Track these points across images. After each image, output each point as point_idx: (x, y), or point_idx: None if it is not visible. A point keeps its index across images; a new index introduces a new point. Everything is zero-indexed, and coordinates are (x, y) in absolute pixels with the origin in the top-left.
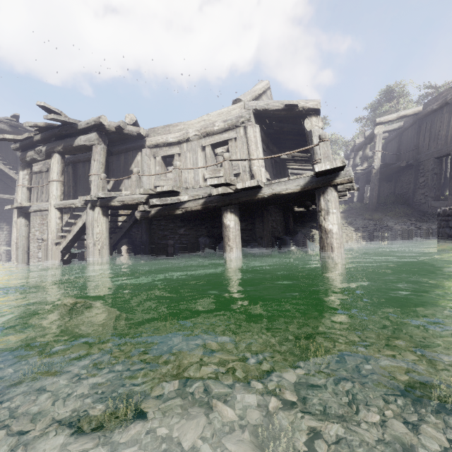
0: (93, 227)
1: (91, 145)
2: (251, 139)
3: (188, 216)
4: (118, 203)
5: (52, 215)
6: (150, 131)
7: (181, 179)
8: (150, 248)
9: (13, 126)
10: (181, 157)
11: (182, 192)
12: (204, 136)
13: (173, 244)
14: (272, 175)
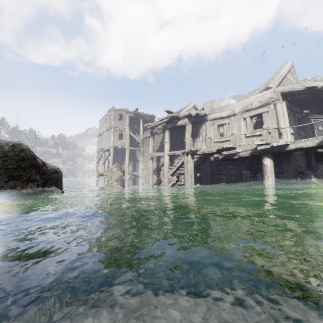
0: (187, 164)
1: (185, 124)
2: (279, 111)
3: (237, 159)
4: (200, 152)
5: (166, 158)
6: (210, 111)
7: (235, 140)
8: (212, 176)
9: (135, 114)
10: (230, 125)
11: (237, 147)
12: (245, 112)
13: (225, 173)
14: (295, 128)
